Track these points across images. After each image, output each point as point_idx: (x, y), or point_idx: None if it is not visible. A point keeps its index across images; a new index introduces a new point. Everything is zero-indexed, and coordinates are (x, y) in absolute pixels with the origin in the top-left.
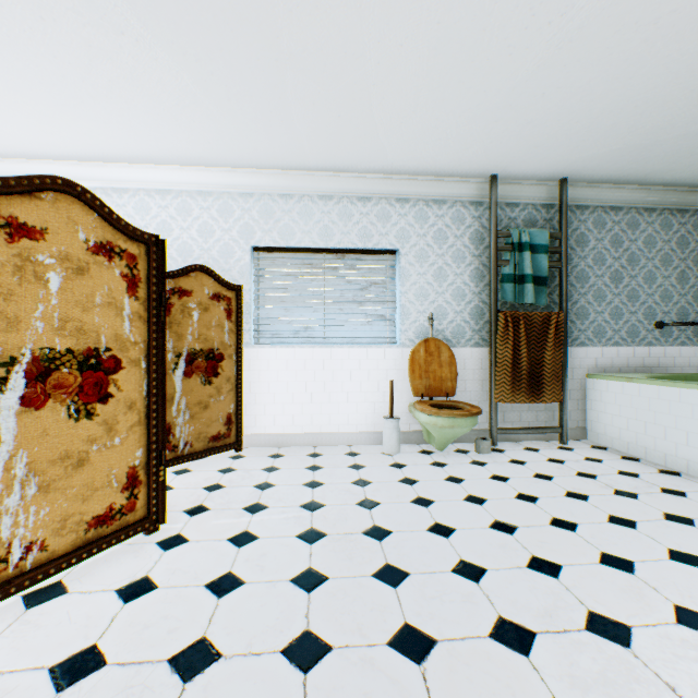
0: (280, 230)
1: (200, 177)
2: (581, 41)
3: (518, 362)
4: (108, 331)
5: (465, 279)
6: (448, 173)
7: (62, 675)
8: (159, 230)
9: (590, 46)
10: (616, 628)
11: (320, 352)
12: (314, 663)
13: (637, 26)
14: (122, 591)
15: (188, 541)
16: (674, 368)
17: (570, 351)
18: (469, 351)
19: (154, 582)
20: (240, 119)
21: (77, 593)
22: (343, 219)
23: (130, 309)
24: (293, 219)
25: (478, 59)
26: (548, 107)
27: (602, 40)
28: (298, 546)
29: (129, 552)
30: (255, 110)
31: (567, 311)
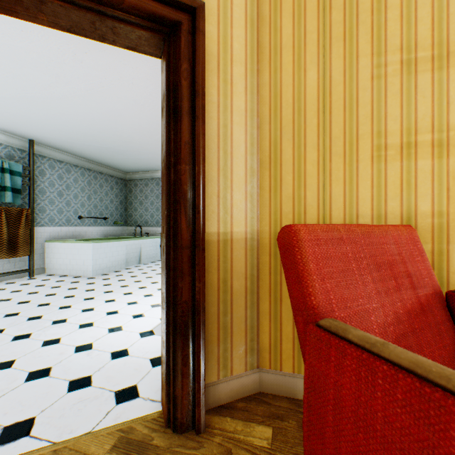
0: None
1: None
2: (34, 101)
3: (3, 235)
4: None
5: None
6: None
7: None
8: None
9: (38, 104)
10: (39, 317)
11: None
12: None
13: (57, 108)
14: None
15: None
16: (87, 236)
17: (37, 229)
18: None
19: None
20: None
21: None
22: None
23: None
24: None
25: None
26: (19, 112)
27: (43, 105)
28: None
29: None
30: None
31: (35, 208)
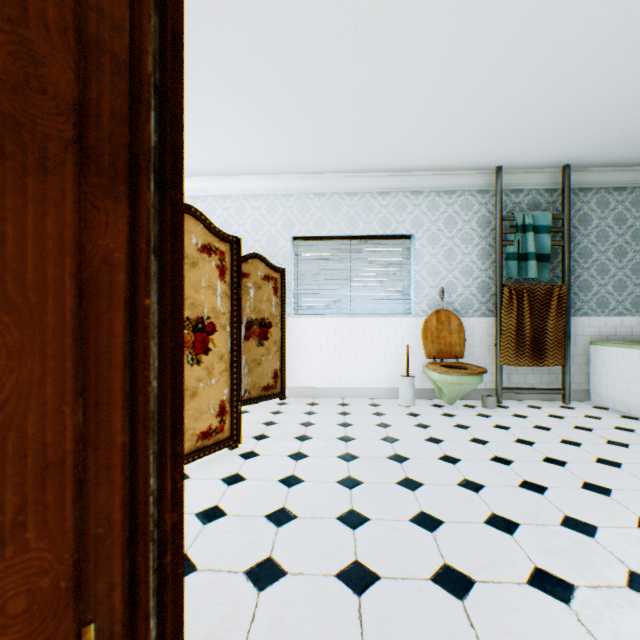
0: (315, 222)
1: (252, 183)
2: (571, 62)
3: (522, 330)
4: (208, 305)
5: (472, 258)
6: (457, 168)
7: (203, 517)
8: (222, 227)
9: (579, 64)
10: (585, 526)
11: (346, 321)
12: (359, 525)
13: (621, 47)
14: (225, 480)
15: (259, 455)
16: None
17: (573, 321)
18: (476, 320)
19: (243, 476)
20: (287, 140)
21: (197, 479)
22: (365, 211)
23: (220, 289)
24: (325, 213)
25: (480, 83)
26: (545, 111)
27: (590, 60)
28: (338, 463)
29: (221, 459)
30: (300, 133)
31: (570, 284)
